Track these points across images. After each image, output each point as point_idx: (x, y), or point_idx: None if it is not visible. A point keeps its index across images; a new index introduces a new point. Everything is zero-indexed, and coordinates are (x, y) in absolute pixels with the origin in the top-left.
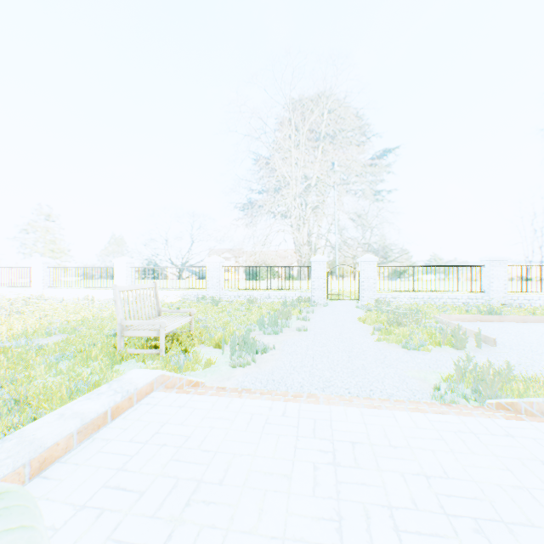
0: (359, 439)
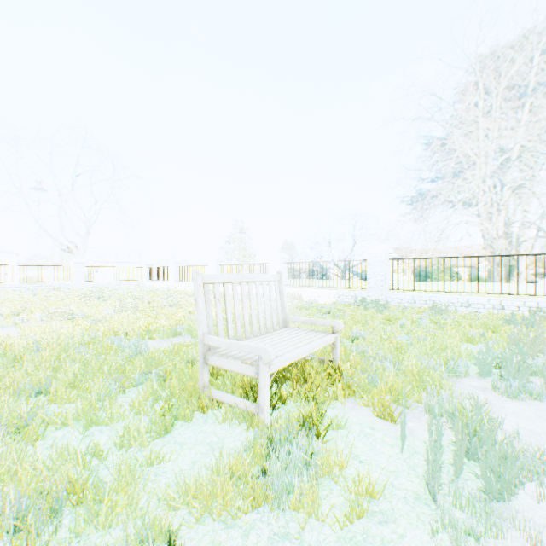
0: None
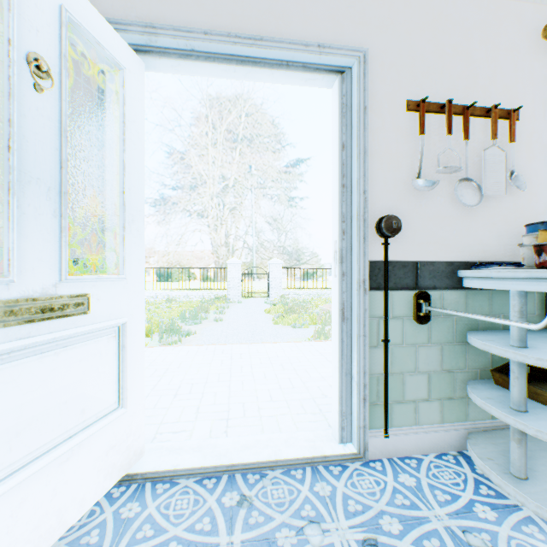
0: (245, 352)
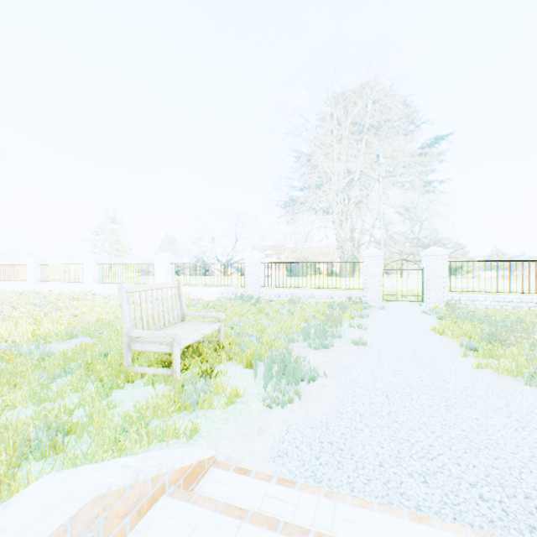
0: None
